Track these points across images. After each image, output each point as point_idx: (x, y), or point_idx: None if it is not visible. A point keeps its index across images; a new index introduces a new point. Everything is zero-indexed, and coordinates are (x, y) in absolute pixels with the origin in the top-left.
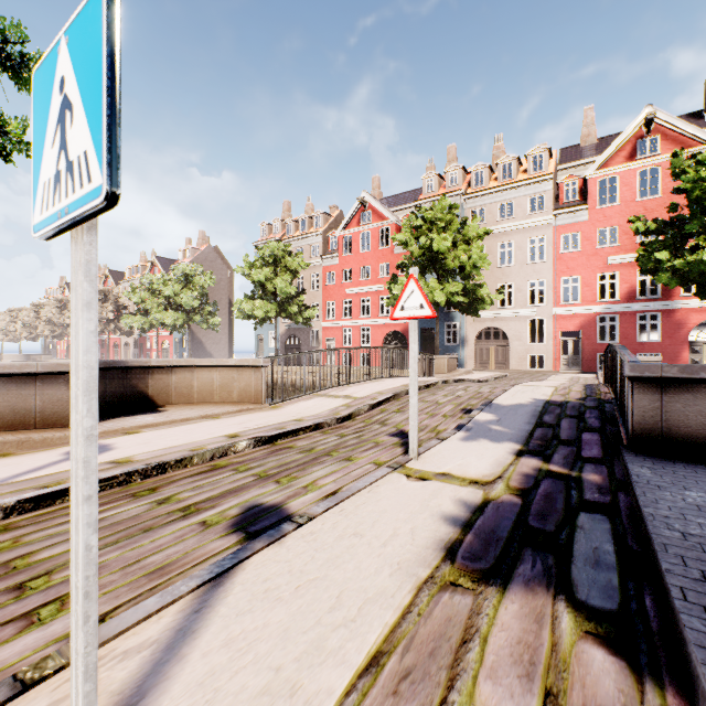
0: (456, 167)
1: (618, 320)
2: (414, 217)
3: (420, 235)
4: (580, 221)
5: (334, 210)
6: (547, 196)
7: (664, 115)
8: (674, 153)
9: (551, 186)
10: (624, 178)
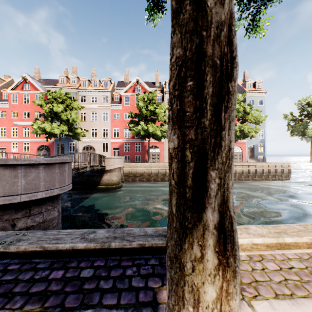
0: (74, 76)
1: (130, 144)
2: (48, 94)
3: (50, 103)
4: (119, 109)
5: (8, 77)
6: (109, 98)
7: (141, 81)
8: (137, 94)
9: (110, 94)
10: (132, 97)
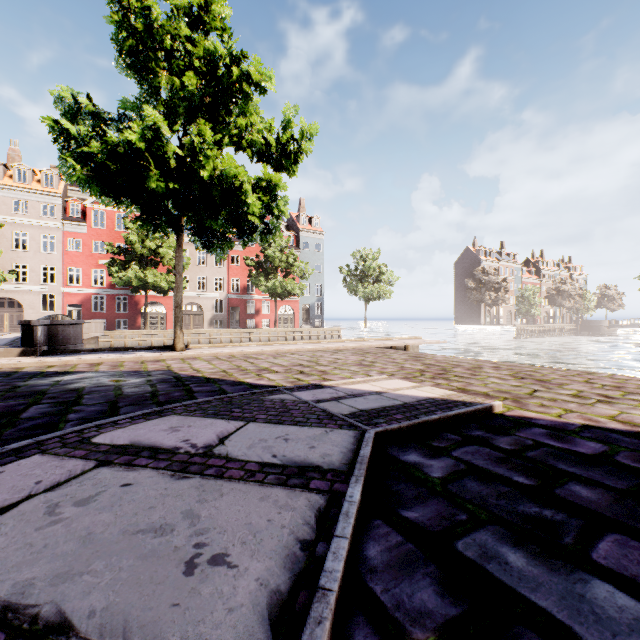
0: None
1: (106, 299)
2: None
3: None
4: (82, 232)
5: None
6: (58, 208)
7: None
8: (125, 218)
9: (60, 202)
10: (110, 214)
